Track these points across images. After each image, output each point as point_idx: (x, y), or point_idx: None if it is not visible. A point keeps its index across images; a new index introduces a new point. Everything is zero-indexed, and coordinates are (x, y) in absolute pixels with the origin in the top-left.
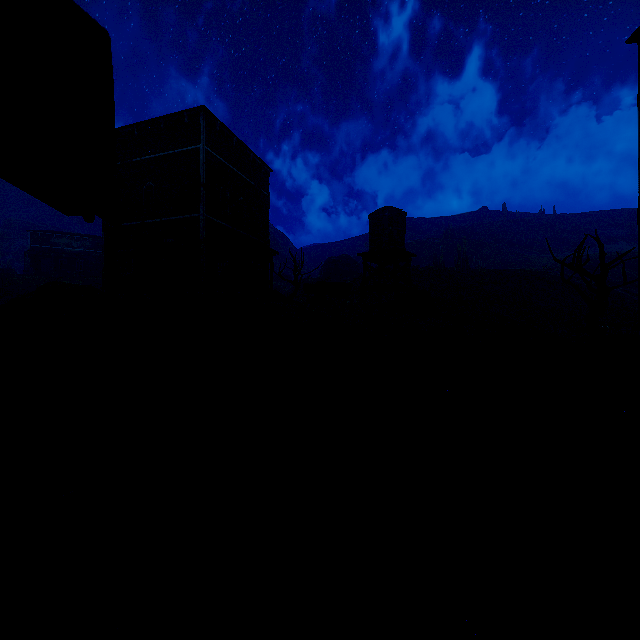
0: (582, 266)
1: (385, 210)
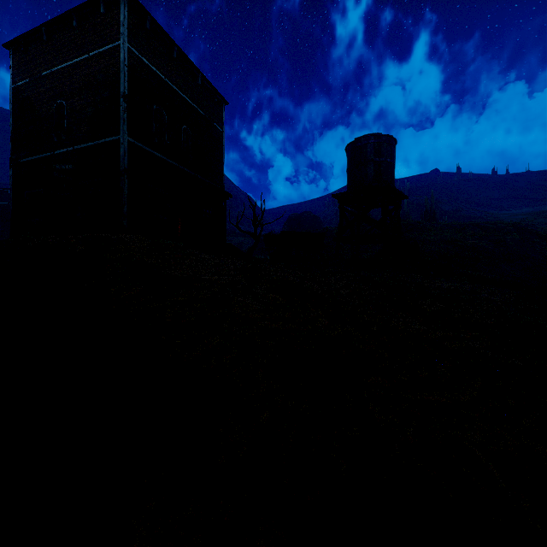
0: None
1: (370, 136)
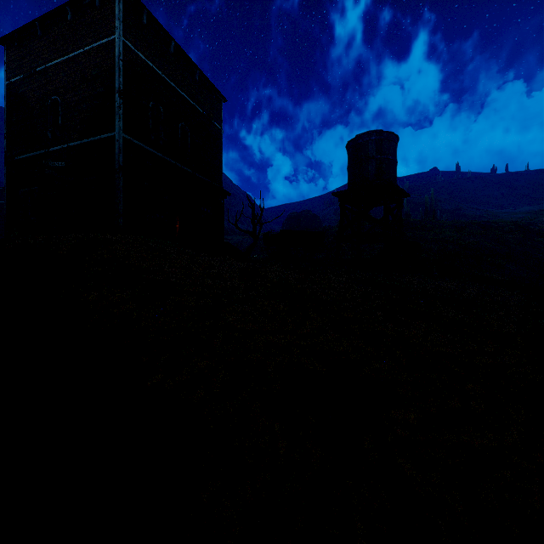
0: None
1: (371, 132)
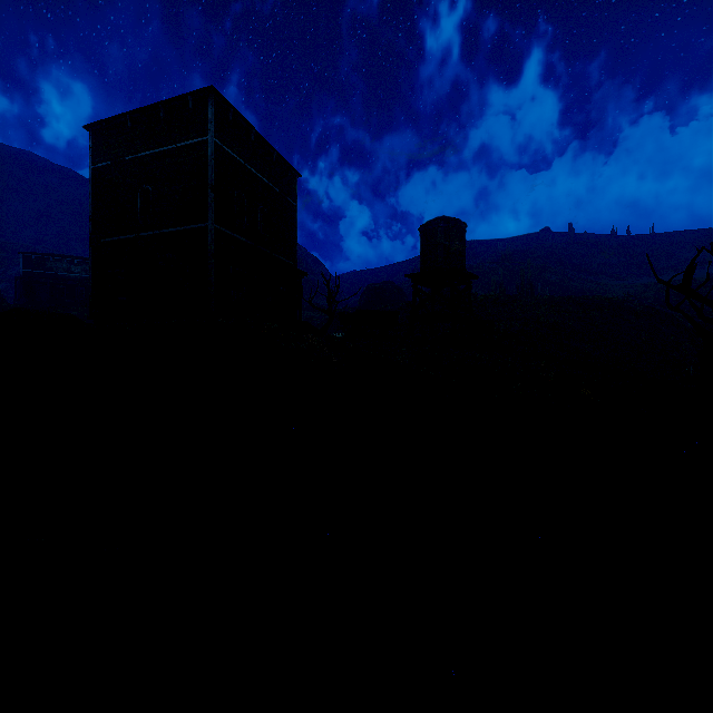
0: (699, 288)
1: (440, 220)
